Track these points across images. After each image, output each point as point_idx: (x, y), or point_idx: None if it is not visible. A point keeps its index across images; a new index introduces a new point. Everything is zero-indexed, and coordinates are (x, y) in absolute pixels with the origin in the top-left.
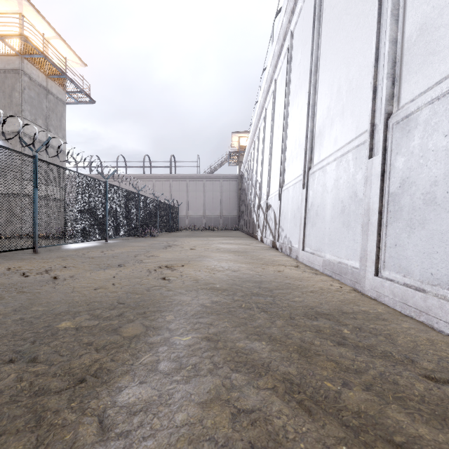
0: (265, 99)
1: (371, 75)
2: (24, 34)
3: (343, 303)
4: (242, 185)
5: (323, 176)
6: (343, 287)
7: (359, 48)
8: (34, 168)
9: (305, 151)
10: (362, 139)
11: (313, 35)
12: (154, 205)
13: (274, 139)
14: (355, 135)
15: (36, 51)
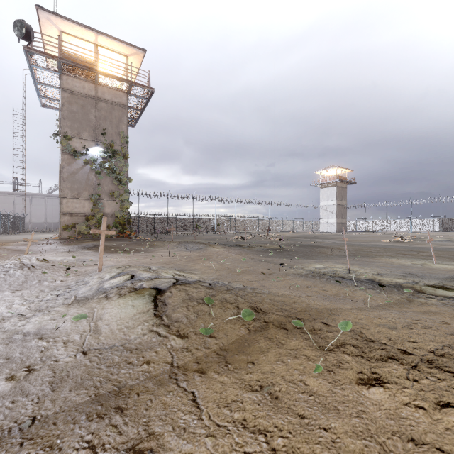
0: None
1: None
2: None
3: None
4: None
5: None
6: None
7: None
8: None
9: None
10: None
11: None
12: (13, 218)
13: None
14: None
15: None
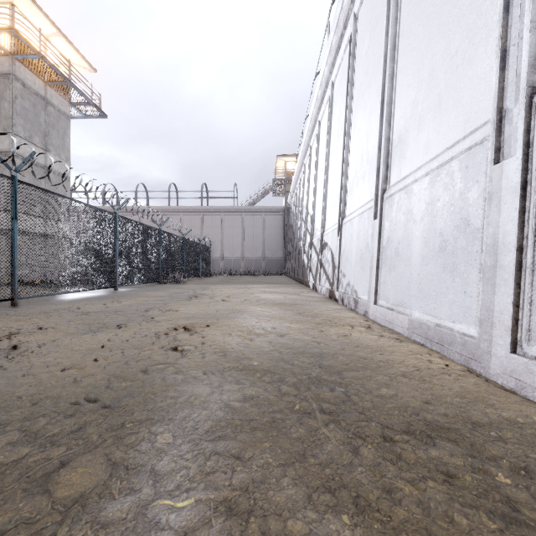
0: (319, 109)
1: (496, 33)
2: (14, 28)
3: (464, 400)
4: (289, 220)
5: (407, 199)
6: (450, 365)
7: (468, 3)
8: (13, 192)
9: (377, 167)
10: (478, 137)
11: (389, 8)
12: (180, 244)
13: (331, 159)
14: (463, 134)
15: (30, 50)
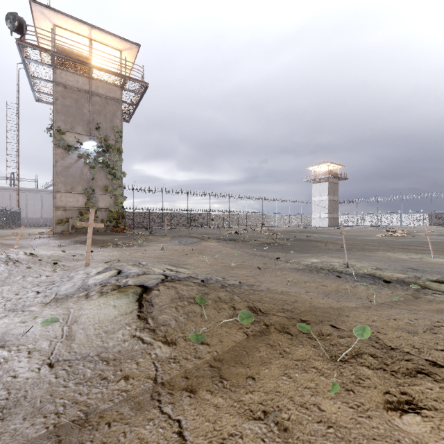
0: None
1: None
2: None
3: None
4: None
5: None
6: None
7: None
8: None
9: None
10: None
11: None
12: (9, 213)
13: None
14: None
15: None
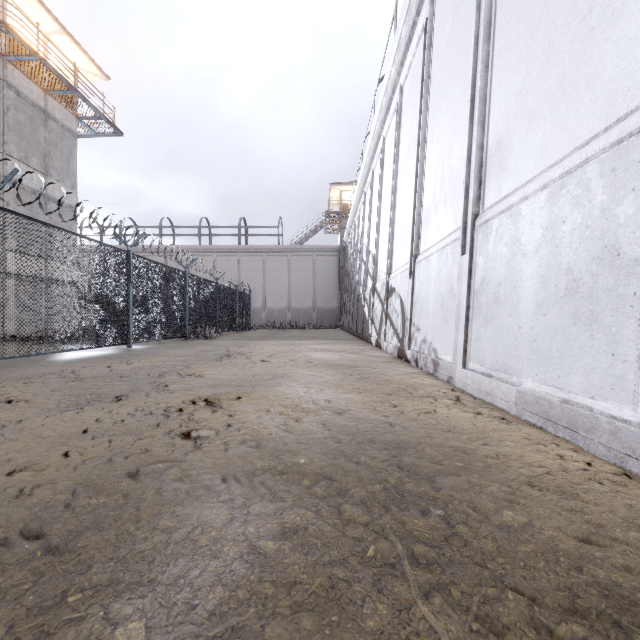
0: (383, 122)
1: None
2: (3, 21)
3: None
4: (345, 262)
5: (512, 224)
6: (593, 464)
7: None
8: None
9: (466, 185)
10: (634, 124)
11: None
12: (212, 290)
13: (400, 182)
14: (604, 124)
15: (25, 50)
